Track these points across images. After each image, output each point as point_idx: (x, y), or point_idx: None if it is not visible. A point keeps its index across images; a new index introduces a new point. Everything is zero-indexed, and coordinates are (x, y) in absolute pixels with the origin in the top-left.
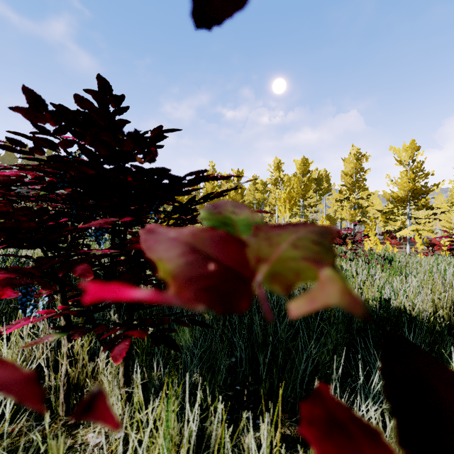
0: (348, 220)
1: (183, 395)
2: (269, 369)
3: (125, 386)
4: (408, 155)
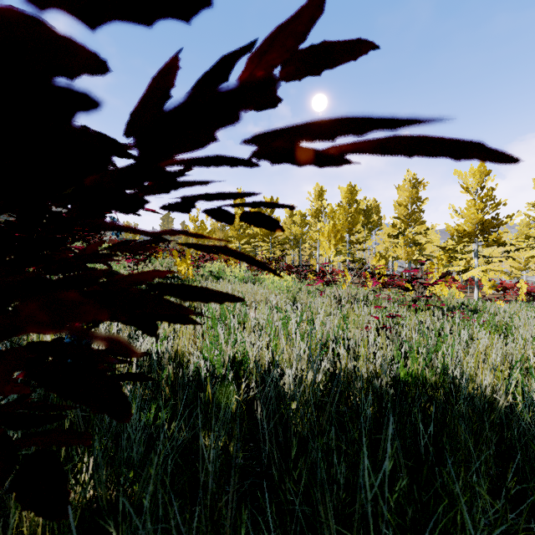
0: (403, 260)
1: None
2: None
3: None
4: (476, 181)
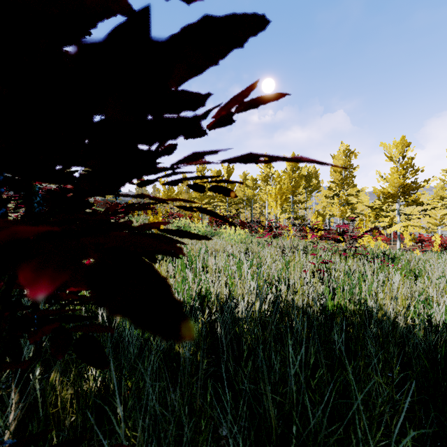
0: (338, 217)
1: None
2: None
3: None
4: (398, 151)
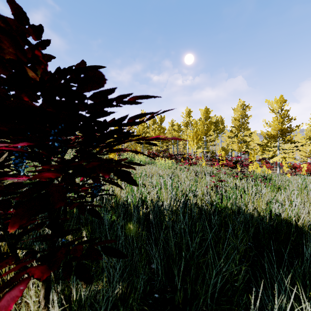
0: (237, 151)
1: (107, 305)
2: (183, 274)
3: (46, 307)
4: (278, 106)
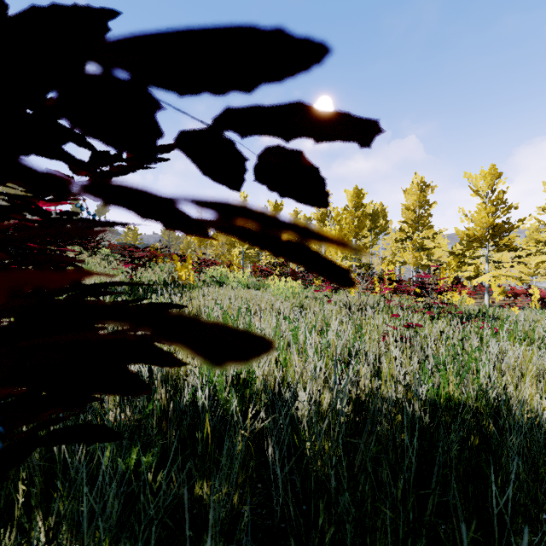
0: (411, 265)
1: None
2: None
3: None
4: (487, 184)
